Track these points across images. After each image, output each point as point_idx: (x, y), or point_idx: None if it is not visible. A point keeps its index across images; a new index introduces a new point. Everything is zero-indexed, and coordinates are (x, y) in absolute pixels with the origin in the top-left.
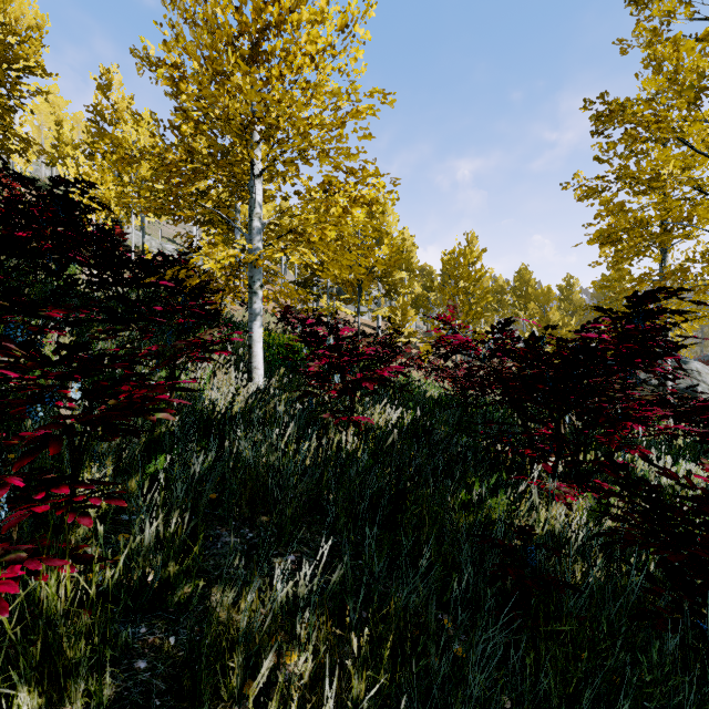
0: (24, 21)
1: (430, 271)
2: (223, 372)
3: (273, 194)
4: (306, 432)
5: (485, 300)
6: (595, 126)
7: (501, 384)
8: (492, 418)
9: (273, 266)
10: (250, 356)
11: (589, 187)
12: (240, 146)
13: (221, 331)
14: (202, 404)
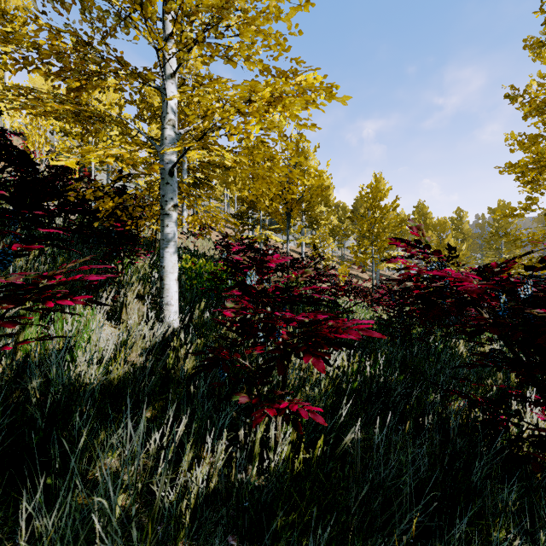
0: (12, 2)
1: (343, 207)
2: (129, 309)
3: (214, 140)
4: (214, 418)
5: (400, 228)
6: (530, 47)
7: (541, 356)
8: (433, 351)
9: (218, 204)
10: (161, 289)
11: (541, 100)
12: (144, 31)
13: (141, 259)
14: (13, 400)
